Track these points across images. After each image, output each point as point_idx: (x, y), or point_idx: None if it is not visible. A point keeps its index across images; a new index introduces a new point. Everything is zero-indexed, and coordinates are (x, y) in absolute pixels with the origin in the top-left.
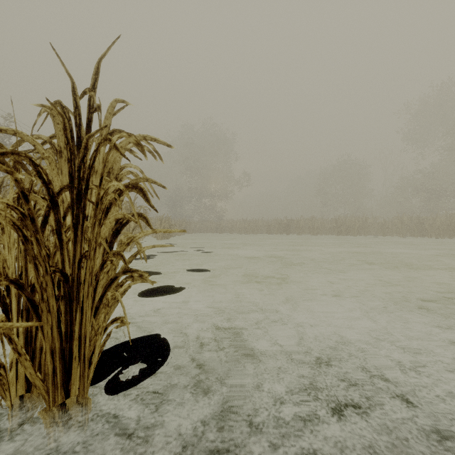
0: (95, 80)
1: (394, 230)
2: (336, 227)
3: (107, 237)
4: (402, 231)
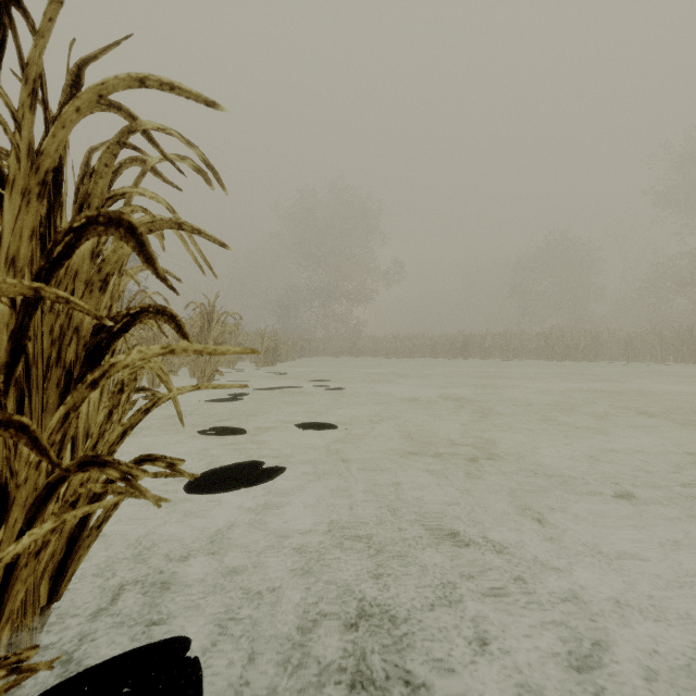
0: None
1: (648, 352)
2: (546, 348)
3: (71, 364)
4: (661, 354)
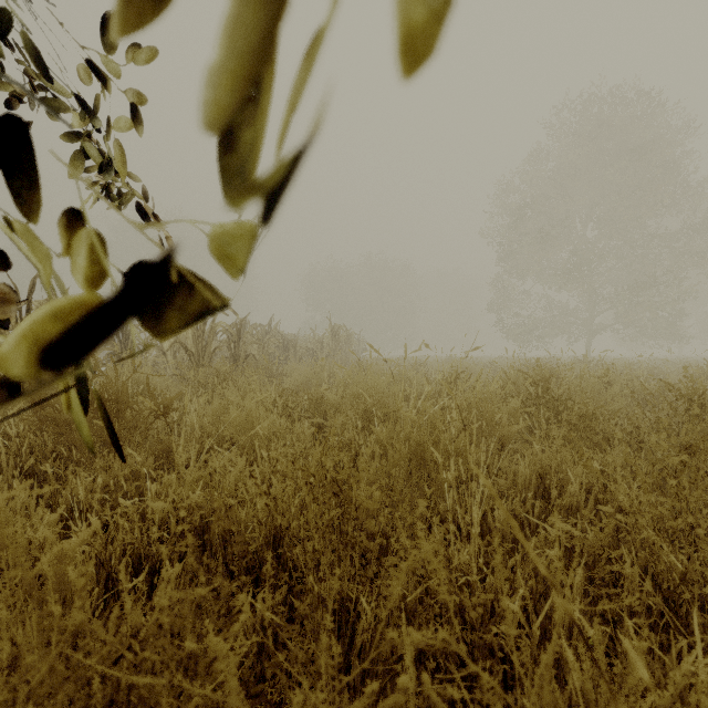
0: None
1: None
2: None
3: None
4: None
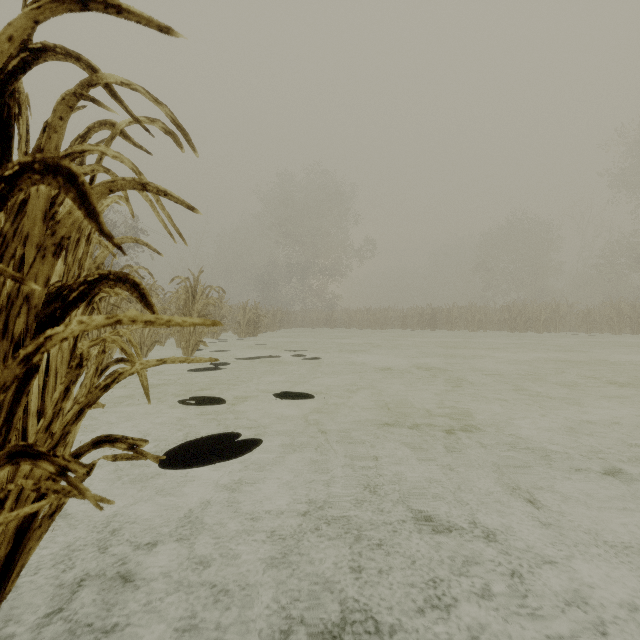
0: None
1: (606, 324)
2: (509, 320)
3: (20, 337)
4: (618, 325)
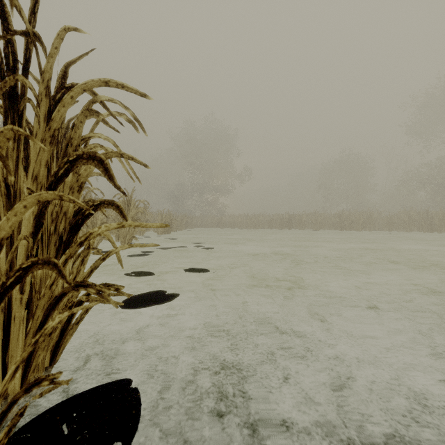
0: (35, 0)
1: (401, 225)
2: (340, 222)
3: (62, 233)
4: (409, 226)
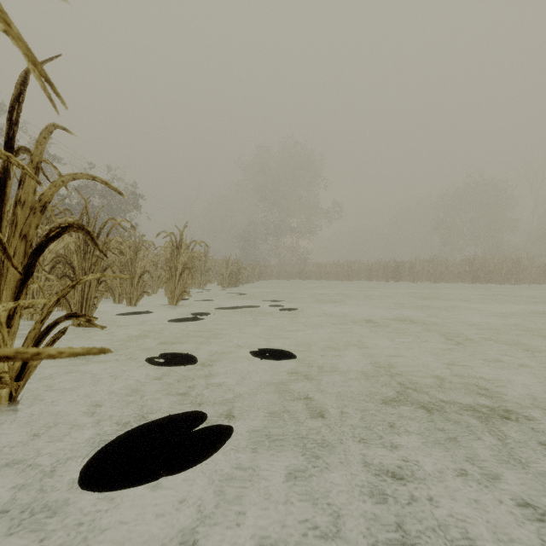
0: None
1: None
2: (470, 272)
3: None
4: None
